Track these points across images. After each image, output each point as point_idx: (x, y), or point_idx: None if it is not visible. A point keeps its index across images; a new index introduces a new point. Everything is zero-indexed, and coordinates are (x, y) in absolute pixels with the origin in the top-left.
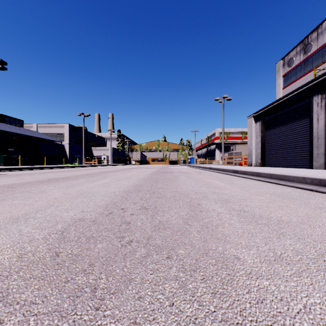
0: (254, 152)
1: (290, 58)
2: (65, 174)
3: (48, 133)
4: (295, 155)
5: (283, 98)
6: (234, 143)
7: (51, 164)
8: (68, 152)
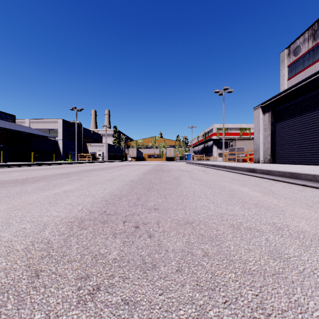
0: (262, 147)
1: (297, 46)
2: (34, 174)
3: (41, 128)
4: (317, 150)
5: (302, 82)
6: (232, 139)
7: (43, 160)
8: (62, 148)
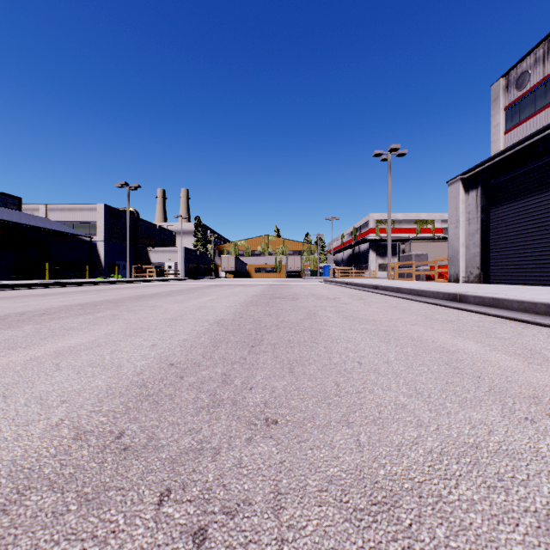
0: (464, 253)
1: (522, 73)
2: (30, 305)
3: (66, 221)
4: None
5: (545, 130)
6: (402, 240)
7: (71, 277)
8: (103, 256)
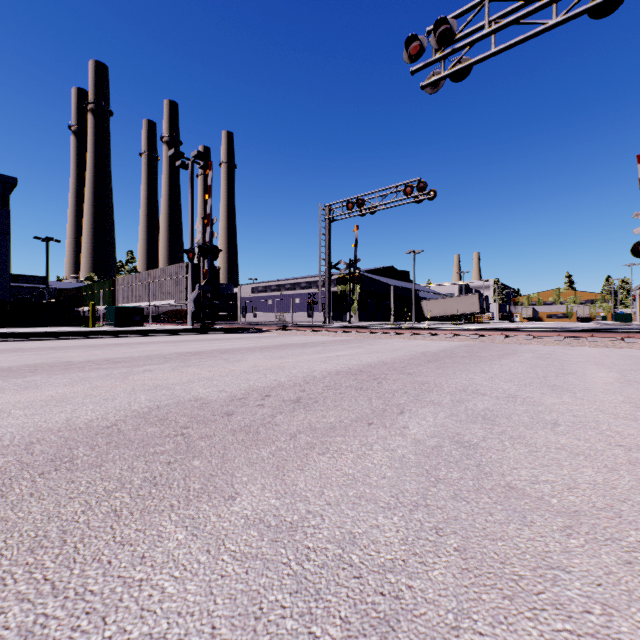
0: (638, 313)
1: None
2: None
3: None
4: None
5: None
6: None
7: None
8: None
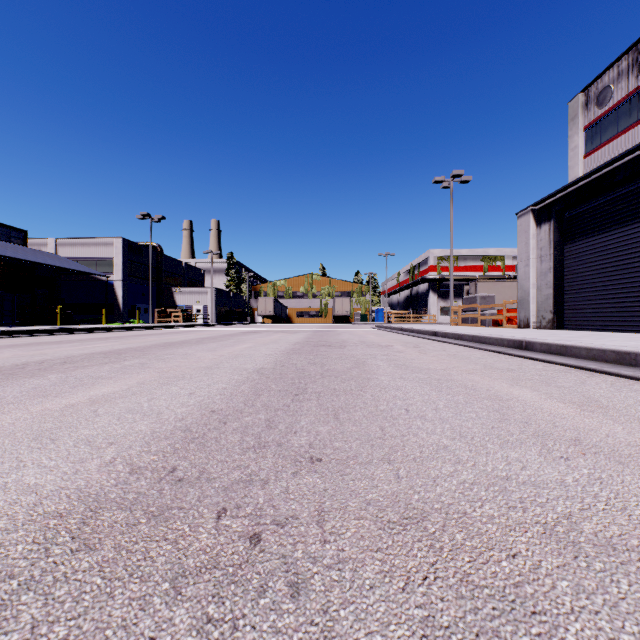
0: (536, 295)
1: (603, 88)
2: (47, 354)
3: (79, 257)
4: None
5: (625, 156)
6: (468, 280)
7: (84, 322)
8: (121, 298)
